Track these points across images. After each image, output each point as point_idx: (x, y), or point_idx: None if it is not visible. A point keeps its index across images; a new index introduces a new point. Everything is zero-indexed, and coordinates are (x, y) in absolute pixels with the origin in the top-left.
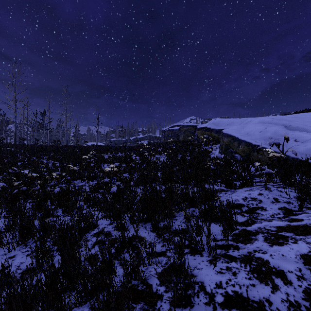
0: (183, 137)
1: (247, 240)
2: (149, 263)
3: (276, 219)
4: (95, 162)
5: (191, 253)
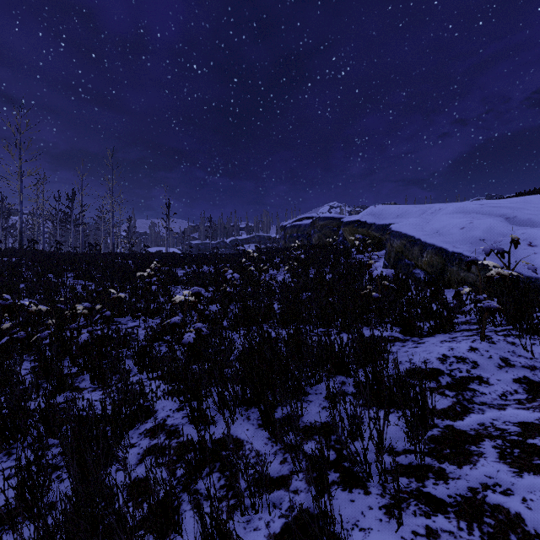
0: (319, 239)
1: (461, 456)
2: (254, 508)
3: (514, 404)
4: (161, 282)
5: (344, 484)
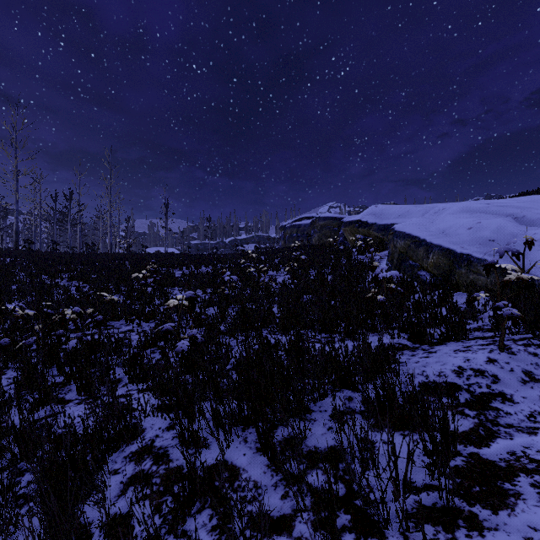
0: (319, 239)
1: (494, 497)
2: None
3: None
4: (158, 284)
5: (357, 530)
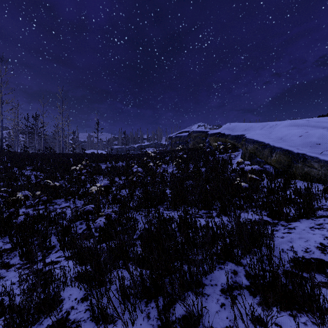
0: (193, 144)
1: None
2: None
3: None
4: (89, 173)
5: None
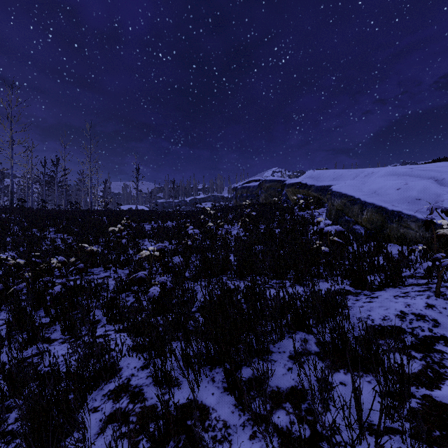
0: (265, 198)
1: None
2: None
3: None
4: (131, 236)
5: None
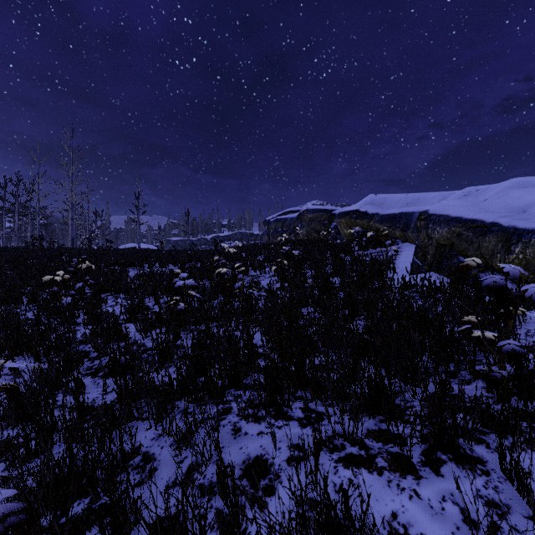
0: (307, 234)
1: None
2: None
3: None
4: (94, 289)
5: None
